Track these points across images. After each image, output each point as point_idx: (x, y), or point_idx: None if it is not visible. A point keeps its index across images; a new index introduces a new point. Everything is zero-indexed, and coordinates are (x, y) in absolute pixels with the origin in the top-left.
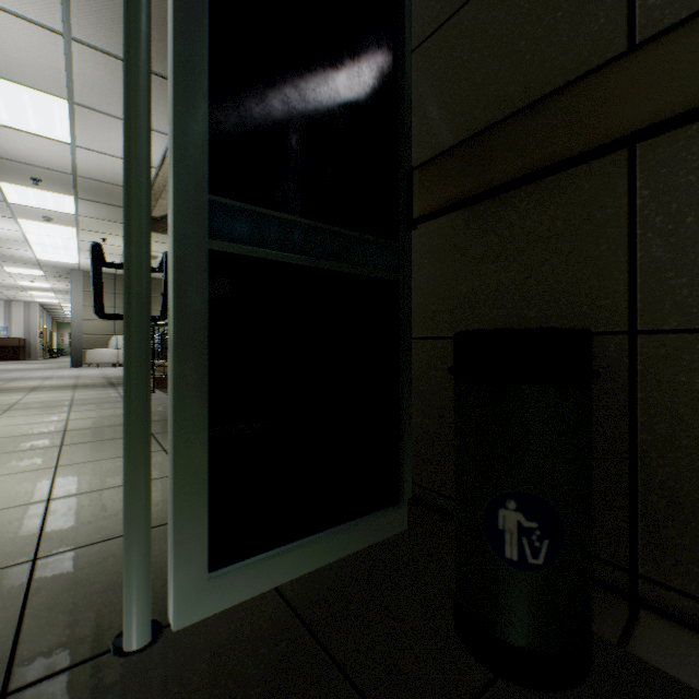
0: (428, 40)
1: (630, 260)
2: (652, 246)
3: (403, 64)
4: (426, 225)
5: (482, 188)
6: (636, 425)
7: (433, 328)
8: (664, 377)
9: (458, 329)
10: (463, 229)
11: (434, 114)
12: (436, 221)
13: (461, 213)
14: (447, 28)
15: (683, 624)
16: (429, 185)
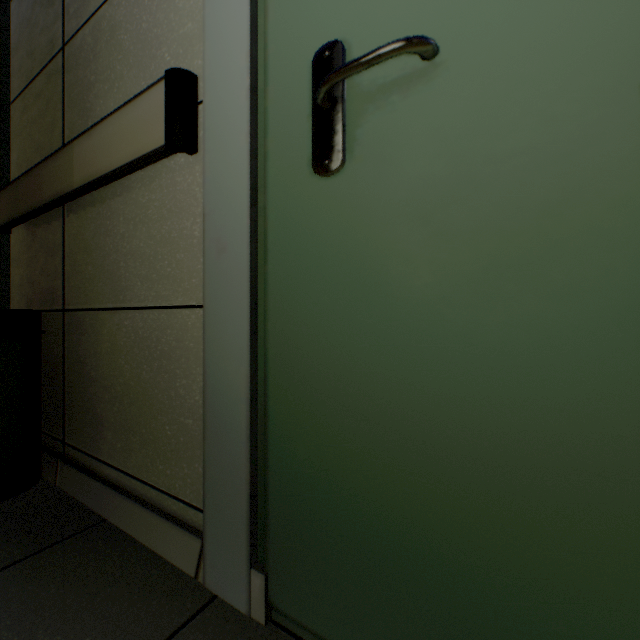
0: (16, 101)
1: (64, 271)
2: (68, 264)
3: (0, 113)
4: (15, 232)
5: (17, 215)
6: (65, 361)
7: (17, 305)
8: (70, 334)
9: (25, 306)
10: (26, 239)
11: (18, 154)
12: (18, 230)
13: (26, 228)
14: (21, 99)
15: (69, 462)
16: (4, 205)
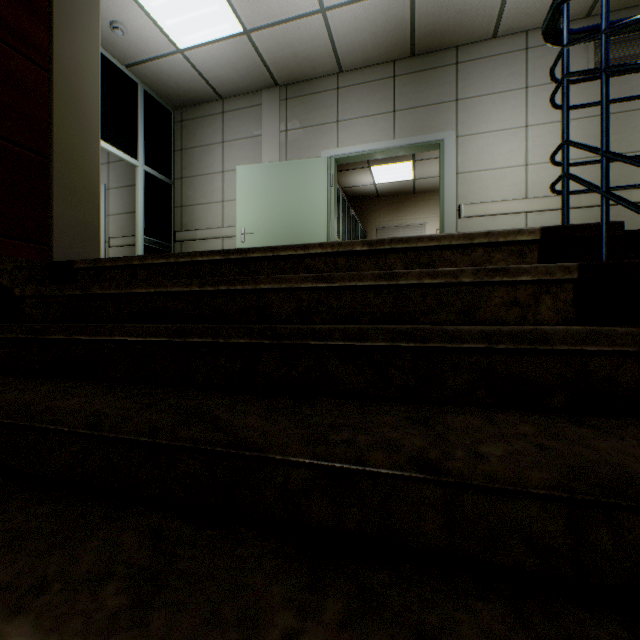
0: None
1: None
2: None
3: None
4: None
5: None
6: None
7: None
8: None
9: None
10: None
11: None
12: None
13: None
14: None
15: None
16: None
